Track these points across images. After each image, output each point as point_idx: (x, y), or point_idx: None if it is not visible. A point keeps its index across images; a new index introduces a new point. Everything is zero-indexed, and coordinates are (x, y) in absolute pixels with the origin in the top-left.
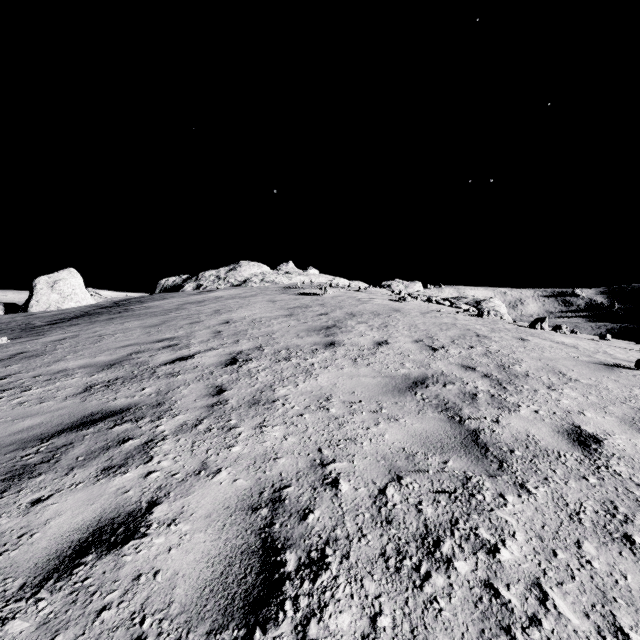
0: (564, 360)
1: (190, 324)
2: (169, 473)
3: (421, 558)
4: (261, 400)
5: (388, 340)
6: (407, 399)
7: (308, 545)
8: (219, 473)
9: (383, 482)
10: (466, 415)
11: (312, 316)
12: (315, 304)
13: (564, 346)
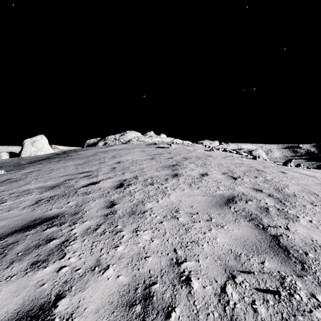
0: (313, 185)
1: (99, 163)
2: (74, 268)
3: None
4: (136, 211)
5: (207, 173)
6: (226, 211)
7: None
8: (107, 269)
9: (222, 280)
10: (266, 223)
11: (164, 159)
12: (165, 152)
13: (308, 176)
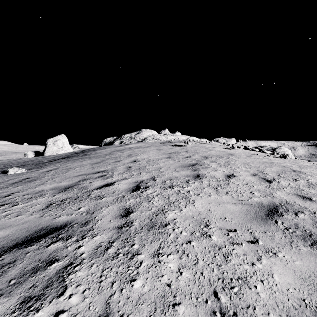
0: None
1: (115, 162)
2: None
3: None
4: (156, 223)
5: (234, 174)
6: (272, 228)
7: None
8: None
9: None
10: None
11: (182, 158)
12: (182, 151)
13: None
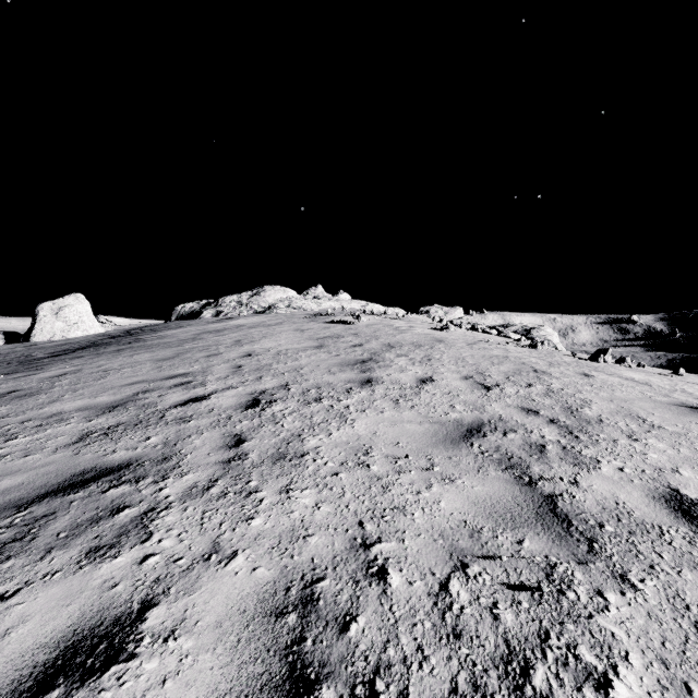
0: (640, 401)
1: (207, 357)
2: (171, 557)
3: (507, 697)
4: (287, 454)
5: (433, 376)
6: (462, 452)
7: (351, 675)
8: (234, 558)
9: (444, 572)
10: (536, 474)
11: (345, 348)
12: (348, 334)
13: (635, 383)
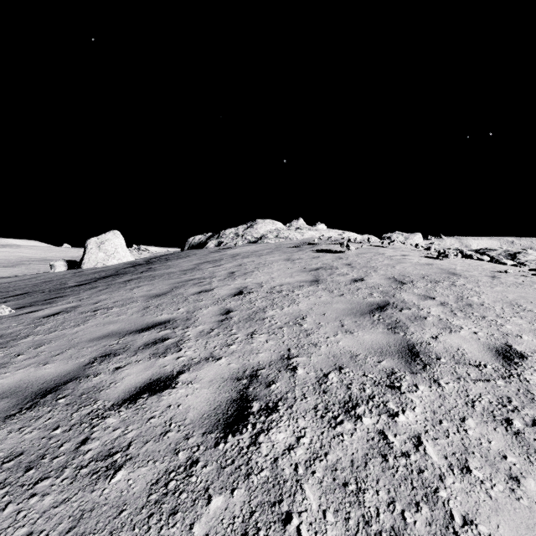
0: None
1: (197, 294)
2: None
3: None
4: None
5: (512, 344)
6: None
7: None
8: None
9: None
10: None
11: (345, 283)
12: (340, 264)
13: None
